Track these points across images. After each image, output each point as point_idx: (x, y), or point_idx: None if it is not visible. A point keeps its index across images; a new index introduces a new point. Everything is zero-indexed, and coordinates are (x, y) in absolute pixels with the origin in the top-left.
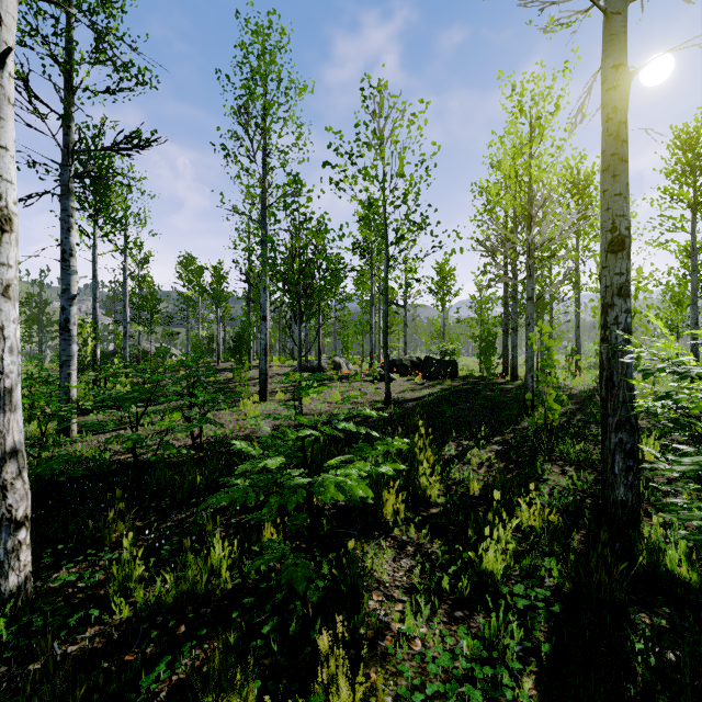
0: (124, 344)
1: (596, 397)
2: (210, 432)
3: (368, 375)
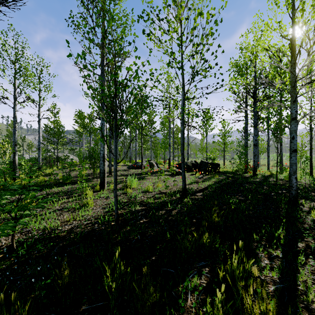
0: (38, 154)
1: None
2: (42, 225)
3: (168, 171)
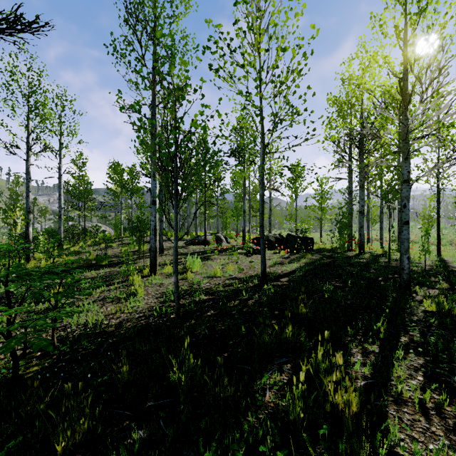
0: (59, 224)
1: (454, 274)
2: (82, 319)
3: (241, 248)
